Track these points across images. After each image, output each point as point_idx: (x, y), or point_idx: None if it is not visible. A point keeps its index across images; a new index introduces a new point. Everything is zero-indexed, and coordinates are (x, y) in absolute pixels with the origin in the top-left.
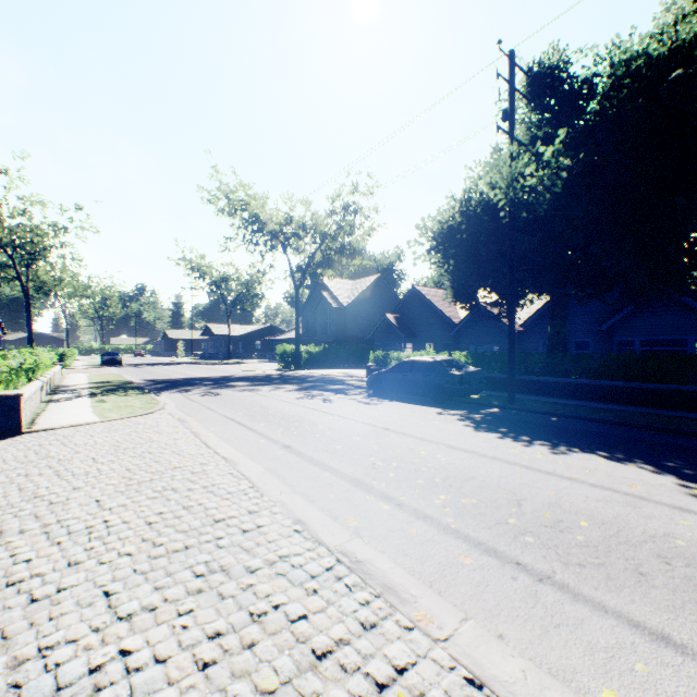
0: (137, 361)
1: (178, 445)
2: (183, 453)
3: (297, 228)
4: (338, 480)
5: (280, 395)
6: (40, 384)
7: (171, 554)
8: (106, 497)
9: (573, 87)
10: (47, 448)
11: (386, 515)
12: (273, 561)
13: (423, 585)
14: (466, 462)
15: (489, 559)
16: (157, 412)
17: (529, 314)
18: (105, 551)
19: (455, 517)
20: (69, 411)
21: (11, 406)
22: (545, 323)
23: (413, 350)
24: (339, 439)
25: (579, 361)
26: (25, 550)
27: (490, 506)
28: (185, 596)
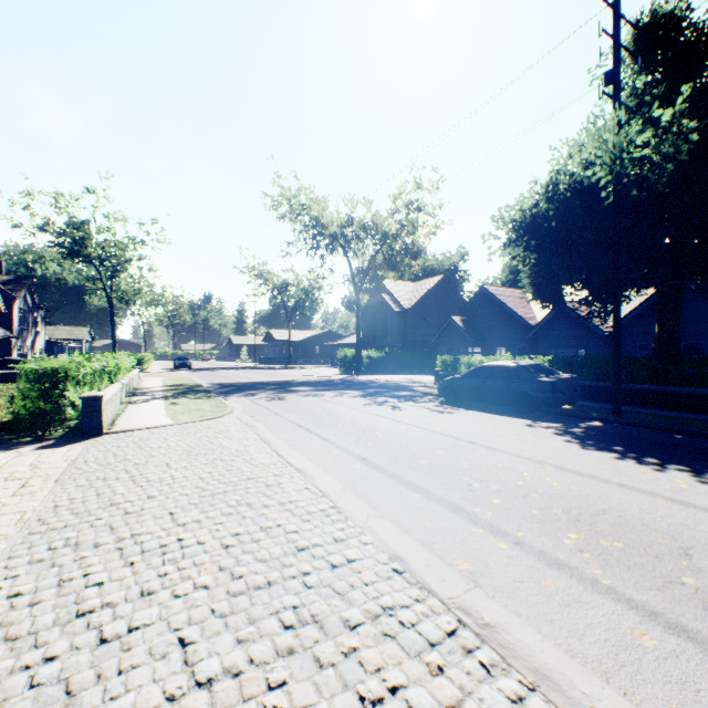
0: (205, 365)
1: (248, 453)
2: (254, 462)
3: (358, 229)
4: (431, 504)
5: (345, 401)
6: (120, 387)
7: (252, 592)
8: (179, 509)
9: (696, 35)
10: (124, 450)
11: (505, 557)
12: (376, 614)
13: (594, 677)
14: (586, 489)
15: (680, 642)
16: (225, 416)
17: (623, 313)
18: (179, 580)
19: (602, 568)
20: (145, 412)
21: (93, 407)
22: (643, 324)
23: (481, 354)
24: (419, 452)
25: (703, 366)
26: (98, 569)
27: (646, 555)
28: (274, 657)
